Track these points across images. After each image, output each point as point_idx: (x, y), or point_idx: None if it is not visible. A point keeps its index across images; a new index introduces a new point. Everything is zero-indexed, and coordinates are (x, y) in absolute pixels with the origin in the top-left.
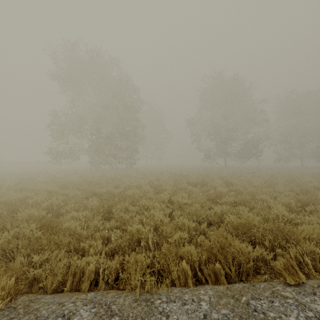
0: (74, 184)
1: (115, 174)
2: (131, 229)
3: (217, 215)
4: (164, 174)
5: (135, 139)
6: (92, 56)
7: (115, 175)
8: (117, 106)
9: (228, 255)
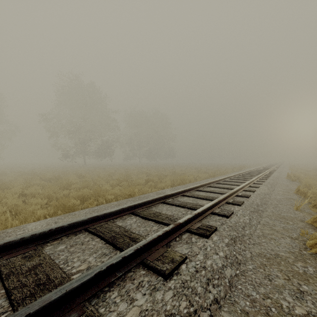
0: None
1: None
2: None
3: (66, 195)
4: (9, 175)
5: None
6: None
7: None
8: None
9: (66, 206)
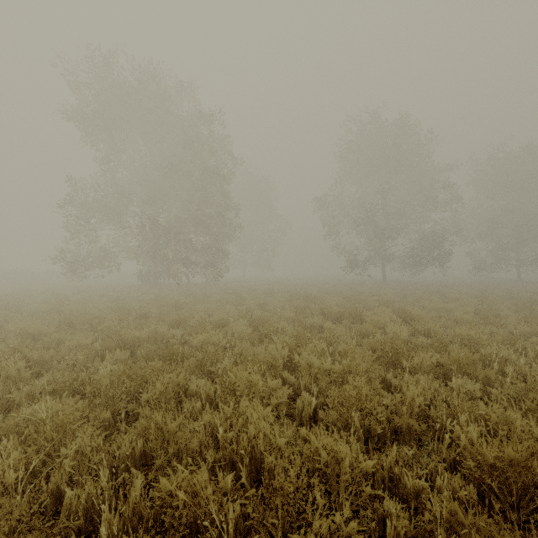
0: (92, 317)
1: (184, 295)
2: (169, 489)
3: (415, 411)
4: (275, 296)
5: (223, 231)
6: (142, 77)
7: (181, 298)
8: (189, 169)
9: None
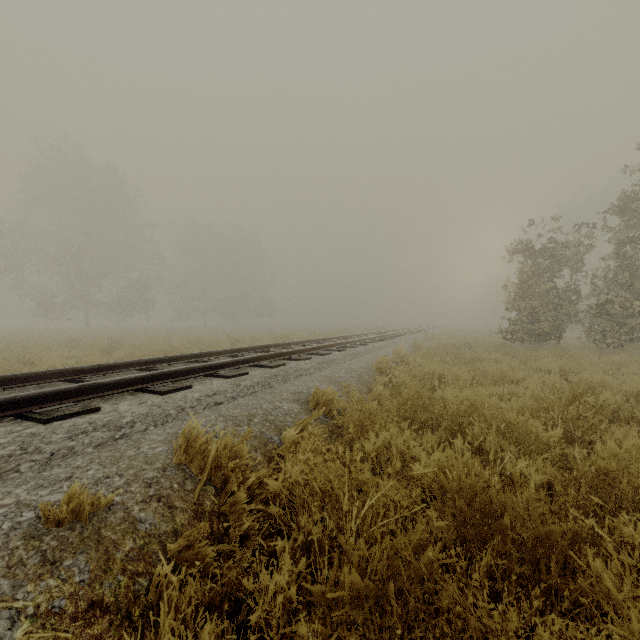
0: None
1: None
2: (43, 367)
3: (120, 359)
4: None
5: None
6: None
7: None
8: None
9: None
